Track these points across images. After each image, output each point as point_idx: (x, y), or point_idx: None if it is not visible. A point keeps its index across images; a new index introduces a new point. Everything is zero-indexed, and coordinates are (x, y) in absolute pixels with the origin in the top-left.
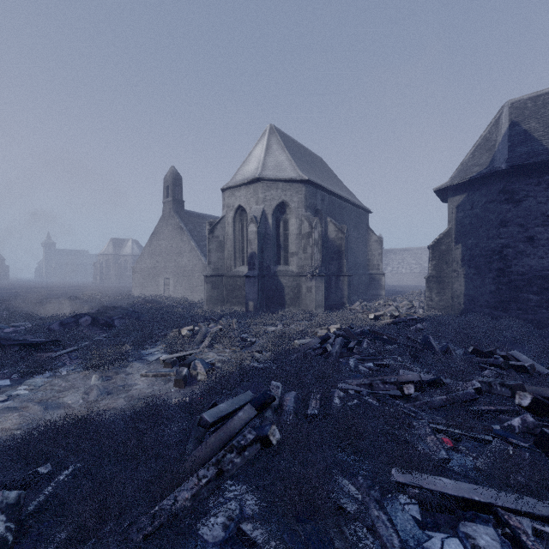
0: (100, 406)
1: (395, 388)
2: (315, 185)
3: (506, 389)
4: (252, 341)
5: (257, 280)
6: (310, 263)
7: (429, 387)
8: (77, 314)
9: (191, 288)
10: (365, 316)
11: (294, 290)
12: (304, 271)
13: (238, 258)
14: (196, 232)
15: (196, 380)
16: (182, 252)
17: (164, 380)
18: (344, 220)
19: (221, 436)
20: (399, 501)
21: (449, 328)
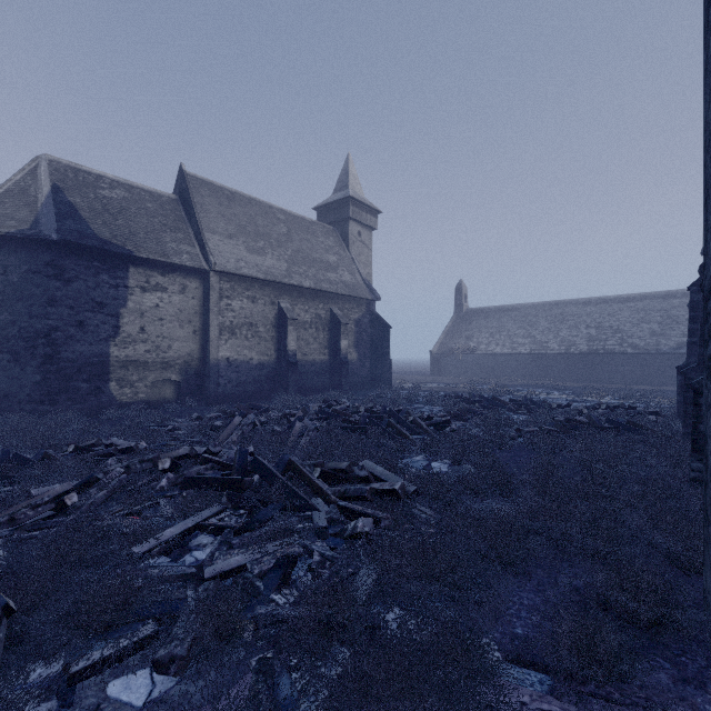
0: None
1: (54, 505)
2: None
3: (148, 463)
4: None
5: None
6: None
7: (79, 492)
8: None
9: None
10: None
11: None
12: None
13: None
14: None
15: None
16: None
17: None
18: None
19: None
20: (151, 563)
21: (3, 437)
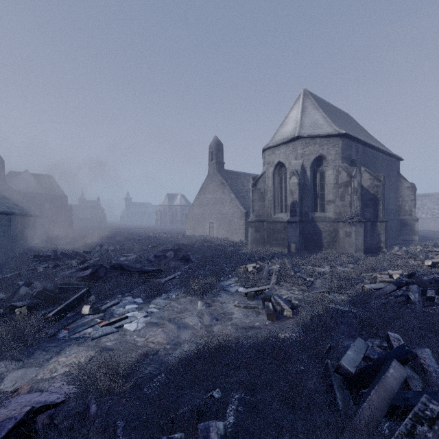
0: (216, 330)
1: None
2: (350, 138)
3: None
4: (310, 281)
5: (299, 225)
6: (350, 210)
7: None
8: (164, 249)
9: (231, 231)
10: (419, 263)
11: (331, 234)
12: (342, 217)
13: (276, 206)
14: (234, 186)
15: (283, 315)
16: (223, 202)
17: (254, 312)
18: (376, 169)
19: (382, 394)
20: None
21: None
